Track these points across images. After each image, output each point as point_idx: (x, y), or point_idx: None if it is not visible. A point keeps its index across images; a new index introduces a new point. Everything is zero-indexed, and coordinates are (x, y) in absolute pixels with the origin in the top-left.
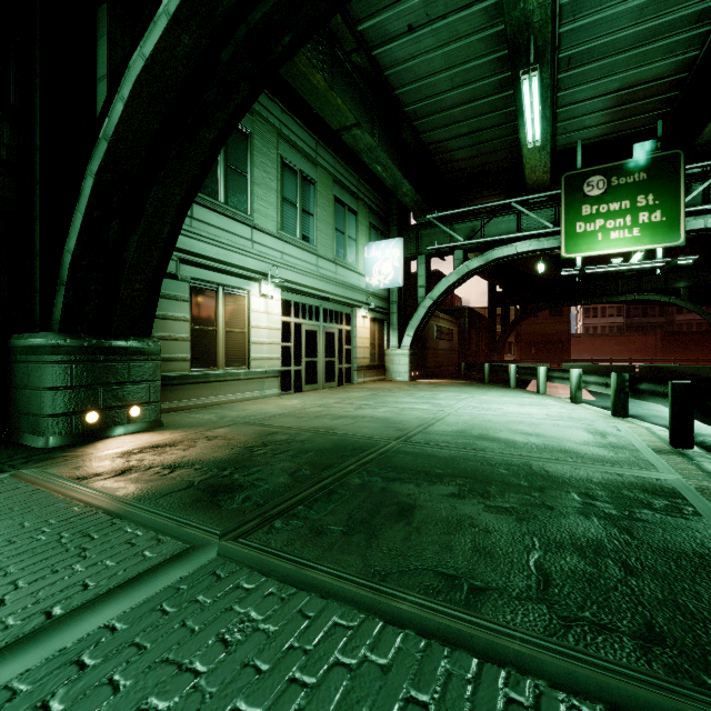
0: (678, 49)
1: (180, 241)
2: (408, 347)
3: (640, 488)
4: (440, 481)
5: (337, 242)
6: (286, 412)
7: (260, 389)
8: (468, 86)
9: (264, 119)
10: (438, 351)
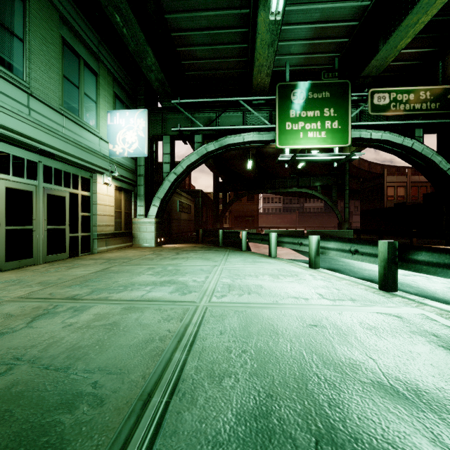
0: None
1: None
2: (154, 216)
3: None
4: None
5: (66, 93)
6: None
7: None
8: None
9: None
10: (180, 221)
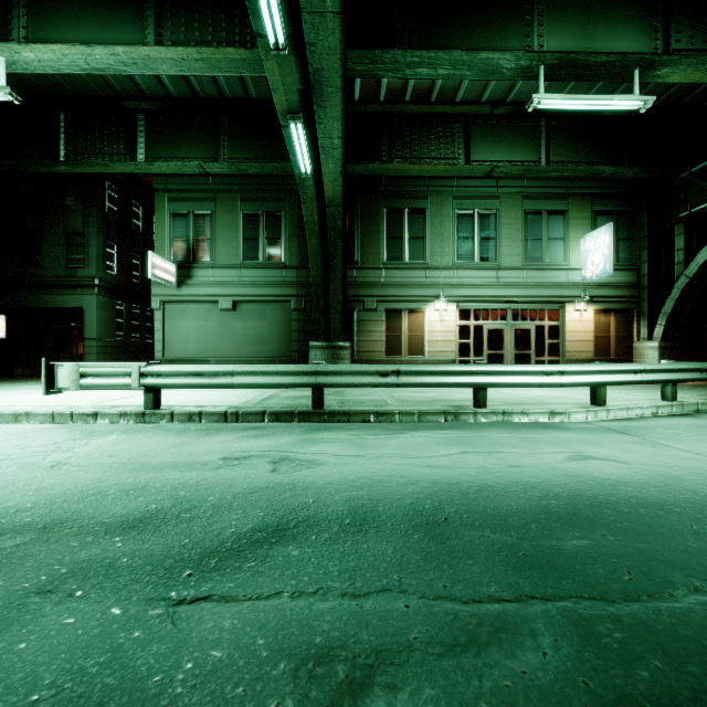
0: None
1: (377, 291)
2: (659, 338)
3: (368, 403)
4: (337, 394)
5: (529, 250)
6: None
7: None
8: None
9: (439, 194)
10: None
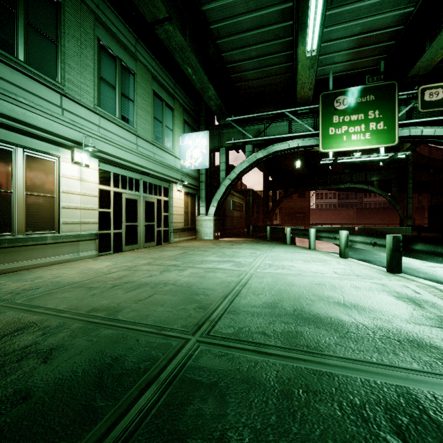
0: (402, 3)
1: None
2: (213, 214)
3: None
4: None
5: (155, 128)
6: (82, 280)
7: (73, 252)
8: (258, 11)
9: None
10: (233, 218)
